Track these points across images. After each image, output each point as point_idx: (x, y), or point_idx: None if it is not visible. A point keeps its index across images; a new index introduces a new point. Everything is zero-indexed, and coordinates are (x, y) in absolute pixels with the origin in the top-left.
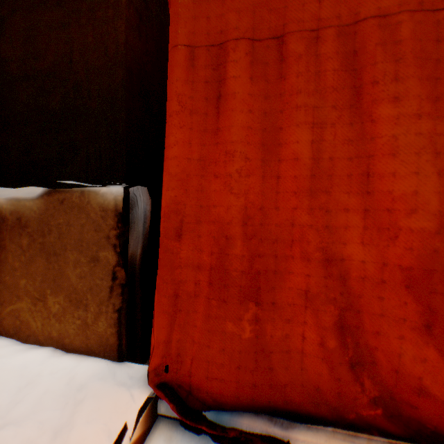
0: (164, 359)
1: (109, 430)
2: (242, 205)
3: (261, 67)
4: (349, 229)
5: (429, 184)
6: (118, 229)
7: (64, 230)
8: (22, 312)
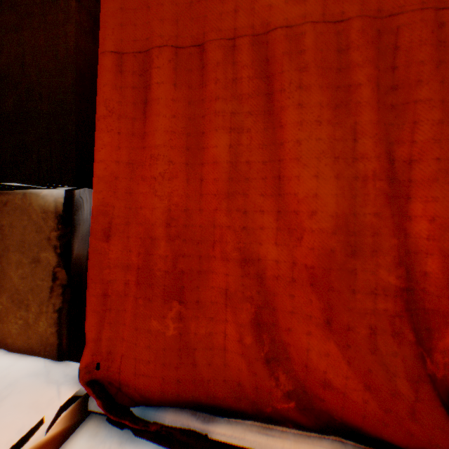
0: (95, 357)
1: (23, 424)
2: (165, 207)
3: (185, 74)
4: (265, 230)
5: (329, 187)
6: (59, 231)
7: (8, 232)
8: None
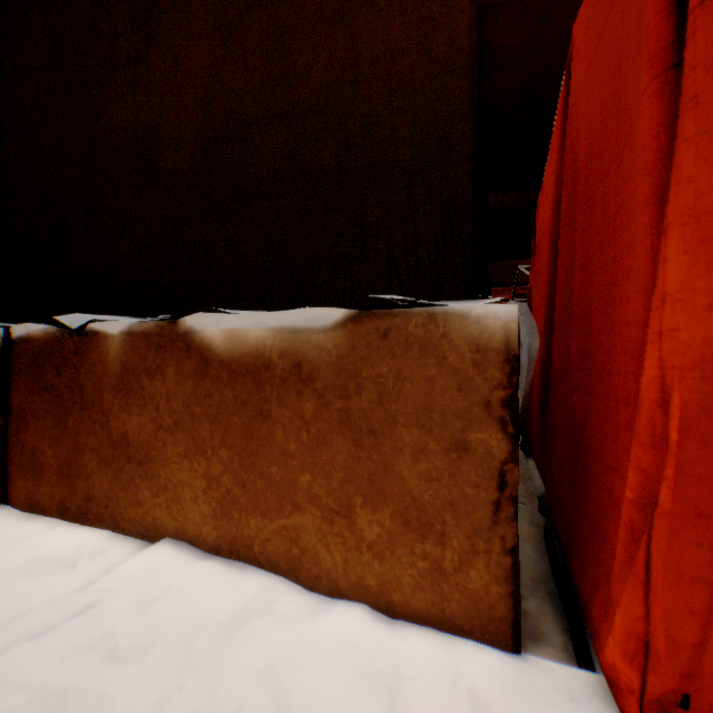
0: (683, 680)
1: None
2: None
3: None
4: None
5: None
6: (509, 389)
7: (388, 388)
8: (301, 533)
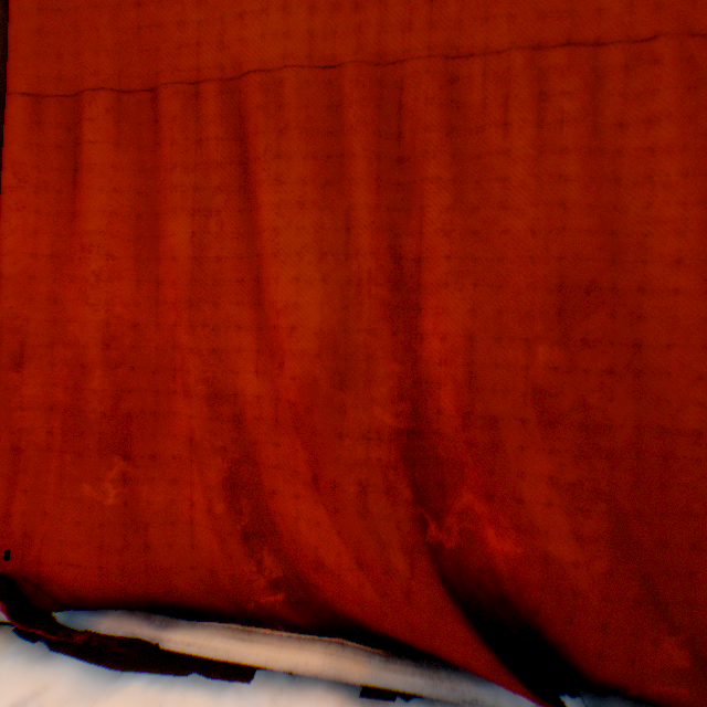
0: (5, 541)
1: None
2: (103, 321)
3: (134, 129)
4: (242, 353)
5: (313, 294)
6: None
7: None
8: None
